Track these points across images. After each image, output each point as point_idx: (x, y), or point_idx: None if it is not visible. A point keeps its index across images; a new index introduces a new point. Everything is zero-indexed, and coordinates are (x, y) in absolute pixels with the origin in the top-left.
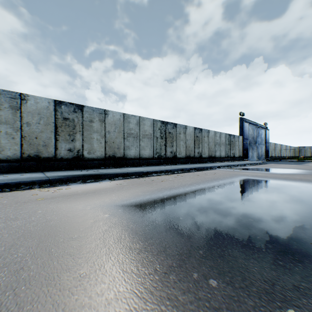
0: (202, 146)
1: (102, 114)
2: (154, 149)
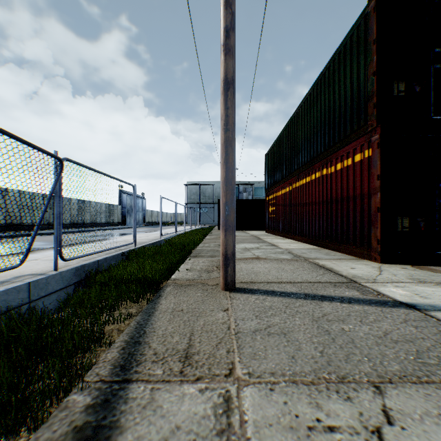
0: (85, 214)
1: (4, 192)
2: (45, 217)
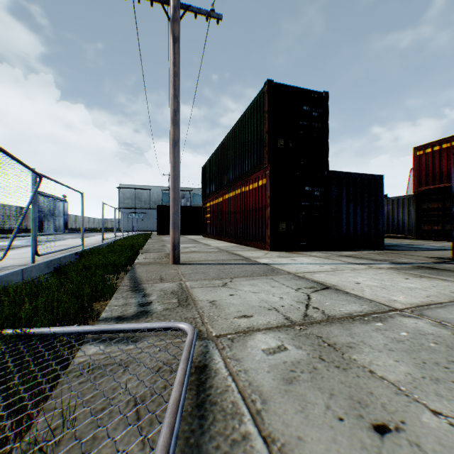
0: None
1: None
2: None
